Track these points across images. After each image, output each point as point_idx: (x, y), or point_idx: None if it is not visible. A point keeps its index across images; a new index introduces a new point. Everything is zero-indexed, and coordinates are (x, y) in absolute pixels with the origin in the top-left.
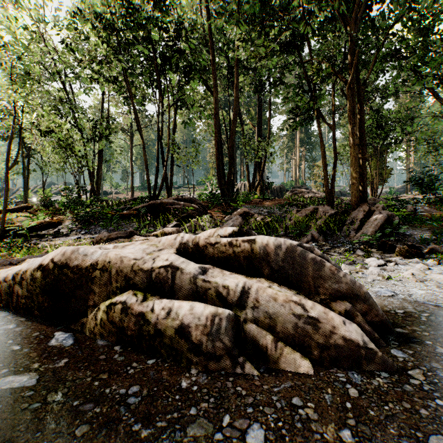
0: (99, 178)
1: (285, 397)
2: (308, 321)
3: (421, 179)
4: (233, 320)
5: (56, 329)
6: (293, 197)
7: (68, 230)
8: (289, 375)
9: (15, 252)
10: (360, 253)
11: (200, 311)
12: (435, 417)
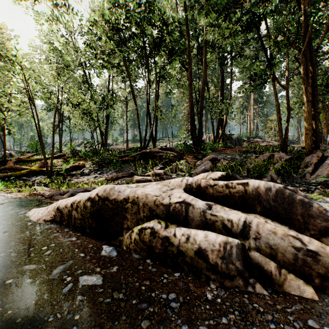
0: (106, 134)
1: (300, 318)
2: (306, 253)
3: None
4: (241, 248)
5: (102, 243)
6: (250, 145)
7: (89, 171)
8: (296, 298)
9: (61, 186)
10: (319, 192)
11: (213, 238)
12: None
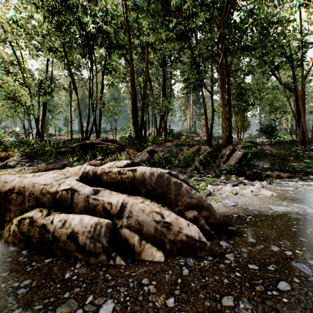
0: (43, 123)
1: (138, 279)
2: (165, 225)
3: (266, 129)
4: (111, 227)
5: None
6: (186, 140)
7: (15, 163)
8: (147, 263)
9: None
10: (224, 177)
11: (87, 221)
12: (231, 284)
